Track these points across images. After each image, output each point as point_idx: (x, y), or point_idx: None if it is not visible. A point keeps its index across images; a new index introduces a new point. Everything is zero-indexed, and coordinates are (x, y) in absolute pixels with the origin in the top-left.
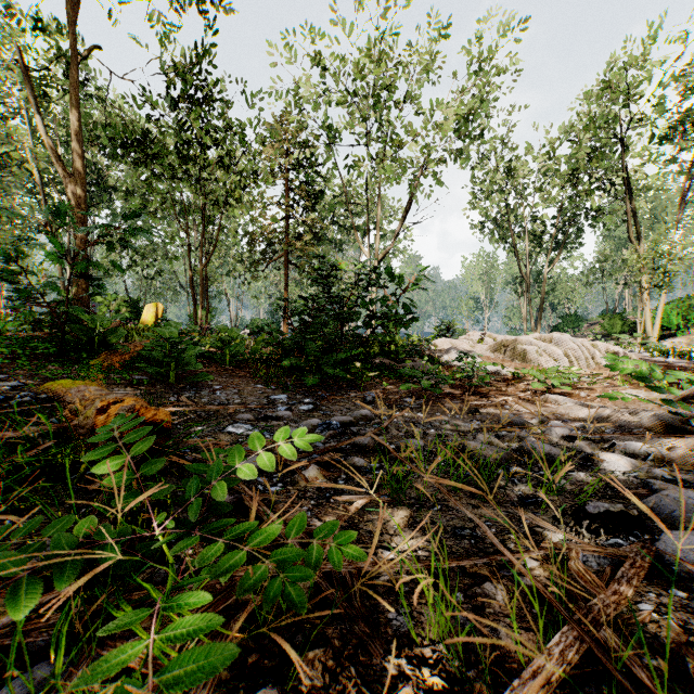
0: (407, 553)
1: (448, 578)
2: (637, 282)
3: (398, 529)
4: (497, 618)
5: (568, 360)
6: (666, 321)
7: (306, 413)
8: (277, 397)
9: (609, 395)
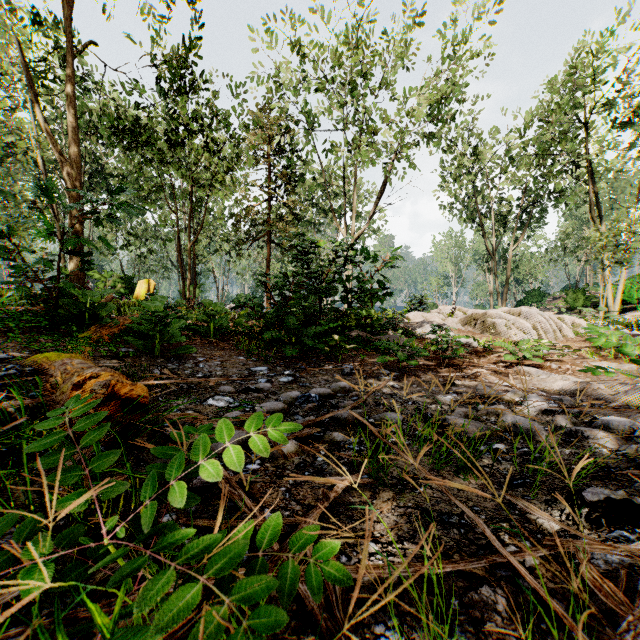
0: (392, 545)
1: (443, 586)
2: (597, 259)
3: (381, 515)
4: (501, 635)
5: (537, 333)
6: (626, 296)
7: (286, 385)
8: (257, 369)
9: (591, 369)
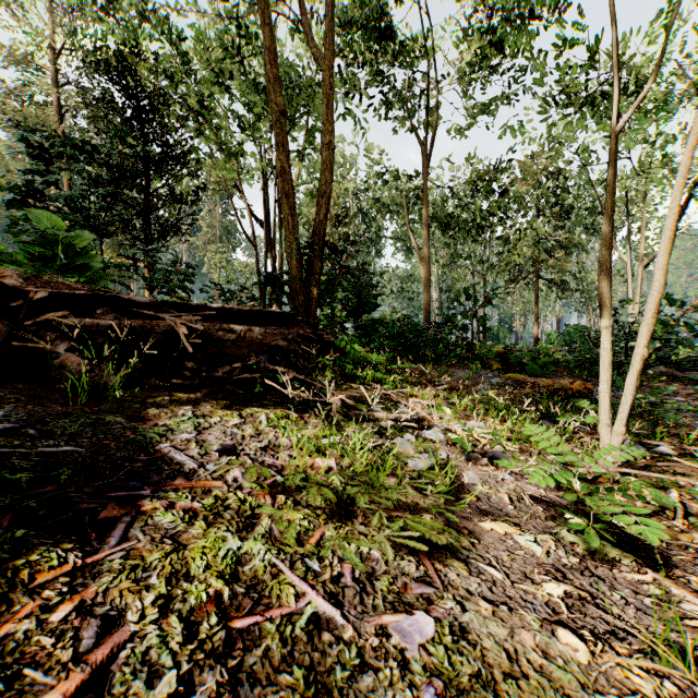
0: None
1: None
2: None
3: None
4: None
5: None
6: None
7: None
8: None
9: None
